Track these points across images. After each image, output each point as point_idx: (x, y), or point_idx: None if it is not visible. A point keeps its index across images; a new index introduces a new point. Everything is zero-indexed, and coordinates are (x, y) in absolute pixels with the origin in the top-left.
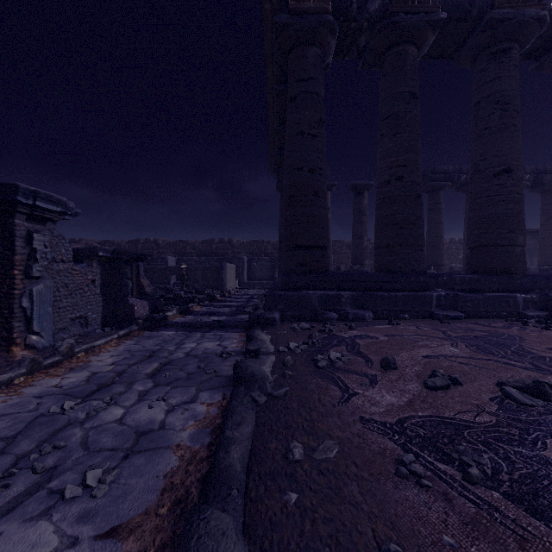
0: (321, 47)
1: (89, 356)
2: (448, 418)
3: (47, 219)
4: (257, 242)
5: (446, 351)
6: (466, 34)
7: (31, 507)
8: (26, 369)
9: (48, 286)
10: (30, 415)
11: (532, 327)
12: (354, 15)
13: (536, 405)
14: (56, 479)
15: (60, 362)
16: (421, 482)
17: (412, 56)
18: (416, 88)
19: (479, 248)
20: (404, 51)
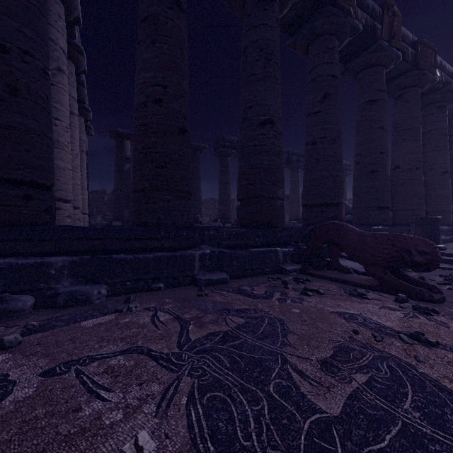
0: None
1: None
2: None
3: None
4: None
5: None
6: None
7: None
8: None
9: None
10: None
11: (292, 290)
12: None
13: None
14: None
15: None
16: None
17: None
18: None
19: (247, 200)
20: None
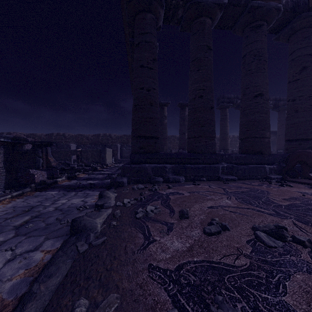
0: (154, 14)
1: None
2: (215, 263)
3: None
4: (126, 136)
5: (223, 203)
6: (238, 14)
7: None
8: None
9: None
10: None
11: (274, 185)
12: None
13: (278, 246)
14: None
15: None
16: None
17: (208, 24)
18: (210, 43)
19: (245, 139)
20: (203, 21)
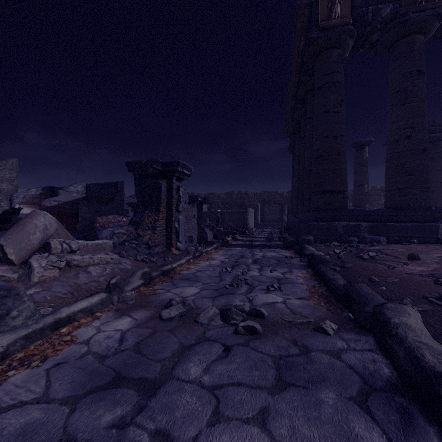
0: (341, 48)
1: (208, 255)
2: None
3: (182, 179)
4: (267, 193)
5: None
6: None
7: (258, 291)
8: (192, 256)
9: (183, 216)
10: (215, 271)
11: None
12: (369, 22)
13: None
14: (256, 287)
15: (199, 256)
16: None
17: (419, 42)
18: (422, 66)
19: None
20: (411, 40)
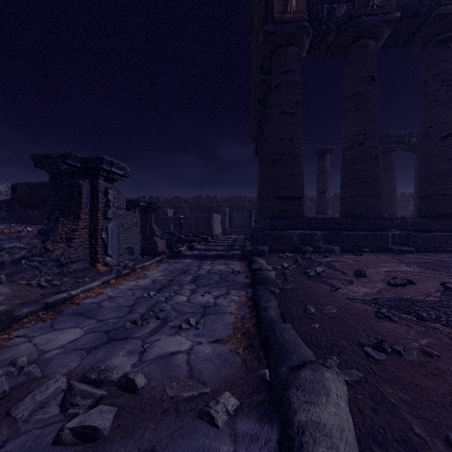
0: (298, 46)
1: (143, 271)
2: (406, 298)
3: (114, 180)
4: (236, 198)
5: (402, 269)
6: (416, 26)
7: (166, 331)
8: (115, 275)
9: (115, 225)
10: (132, 297)
11: None
12: (324, 20)
13: None
14: (169, 323)
15: (129, 274)
16: (392, 319)
17: (371, 48)
18: (374, 72)
19: (427, 197)
20: (364, 44)
